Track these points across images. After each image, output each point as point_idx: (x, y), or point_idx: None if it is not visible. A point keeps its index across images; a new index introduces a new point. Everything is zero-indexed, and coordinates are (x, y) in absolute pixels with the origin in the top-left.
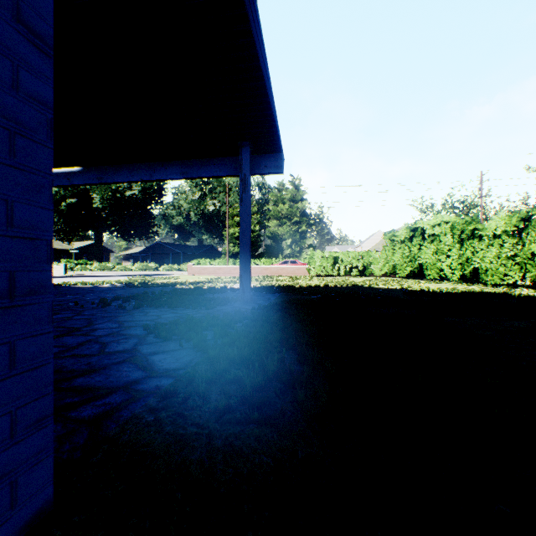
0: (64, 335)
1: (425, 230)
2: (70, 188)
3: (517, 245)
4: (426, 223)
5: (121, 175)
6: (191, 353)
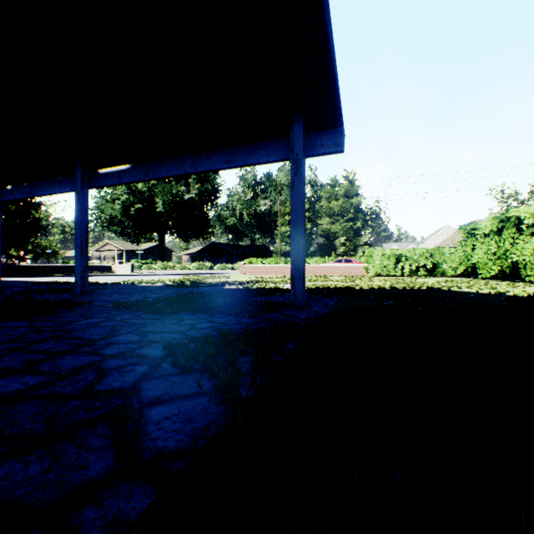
0: (70, 352)
1: (521, 220)
2: (138, 194)
3: None
4: (524, 210)
5: (167, 169)
6: (211, 405)
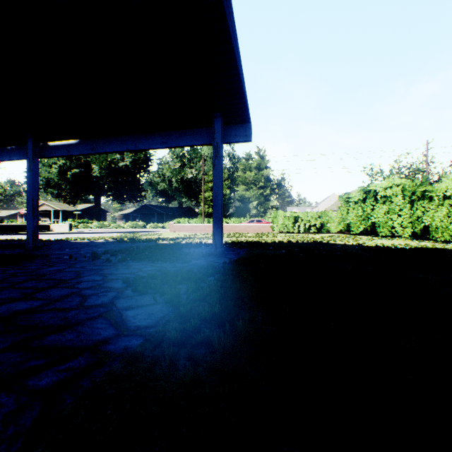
0: (52, 287)
1: (377, 192)
2: (75, 160)
3: None
4: (379, 186)
5: (111, 146)
6: (164, 308)
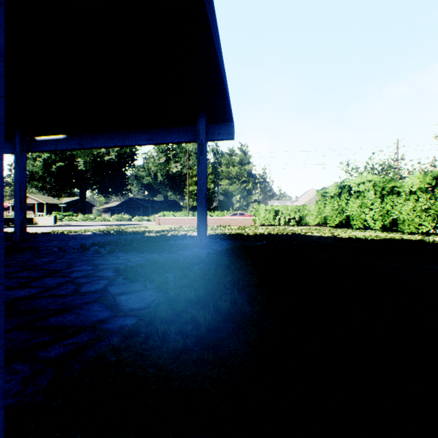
0: (46, 276)
1: (351, 188)
2: (60, 153)
3: (430, 200)
4: (352, 181)
5: (99, 141)
6: (154, 293)
